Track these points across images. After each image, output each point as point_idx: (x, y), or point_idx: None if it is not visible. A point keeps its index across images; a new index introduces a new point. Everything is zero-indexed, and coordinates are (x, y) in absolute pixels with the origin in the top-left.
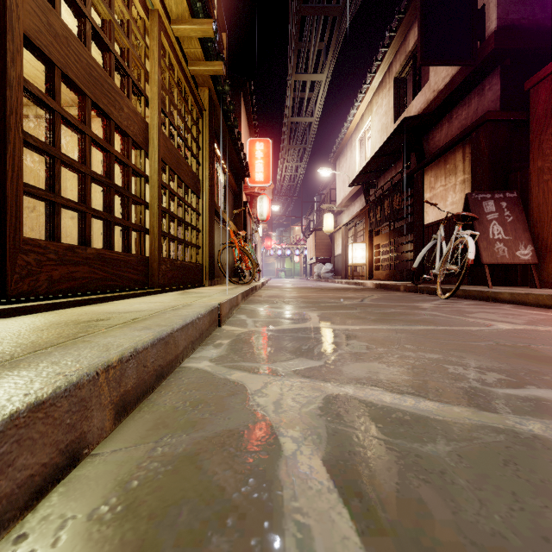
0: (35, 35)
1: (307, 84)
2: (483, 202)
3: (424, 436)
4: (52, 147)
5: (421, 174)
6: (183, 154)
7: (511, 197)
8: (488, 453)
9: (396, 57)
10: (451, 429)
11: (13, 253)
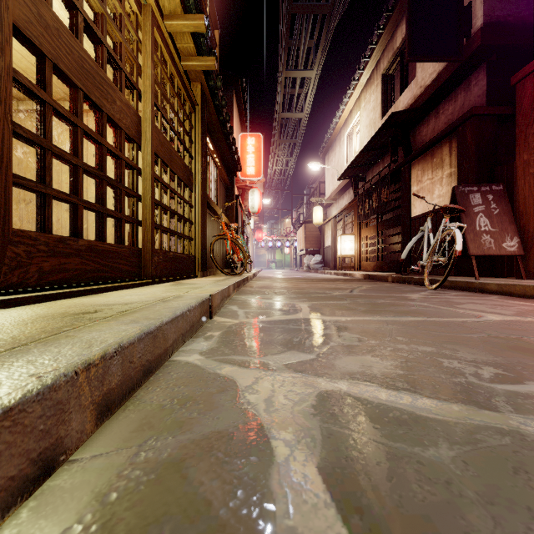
0: (25, 26)
1: (297, 80)
2: (470, 194)
3: (425, 439)
4: (42, 139)
5: (408, 168)
6: (175, 148)
7: (497, 190)
8: (495, 459)
9: (384, 54)
10: (453, 431)
11: (2, 244)
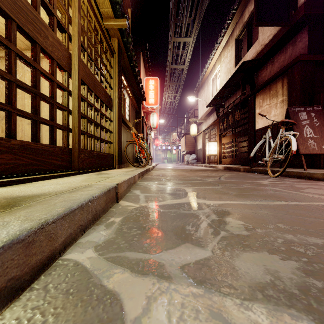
0: None
1: (181, 44)
2: (299, 113)
3: None
4: None
5: (253, 98)
6: (99, 79)
7: (317, 110)
8: None
9: (236, 26)
10: None
11: None
